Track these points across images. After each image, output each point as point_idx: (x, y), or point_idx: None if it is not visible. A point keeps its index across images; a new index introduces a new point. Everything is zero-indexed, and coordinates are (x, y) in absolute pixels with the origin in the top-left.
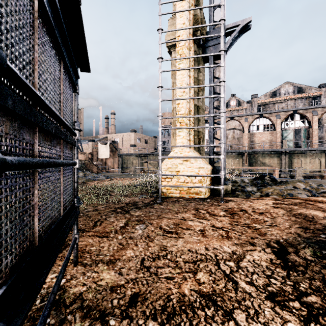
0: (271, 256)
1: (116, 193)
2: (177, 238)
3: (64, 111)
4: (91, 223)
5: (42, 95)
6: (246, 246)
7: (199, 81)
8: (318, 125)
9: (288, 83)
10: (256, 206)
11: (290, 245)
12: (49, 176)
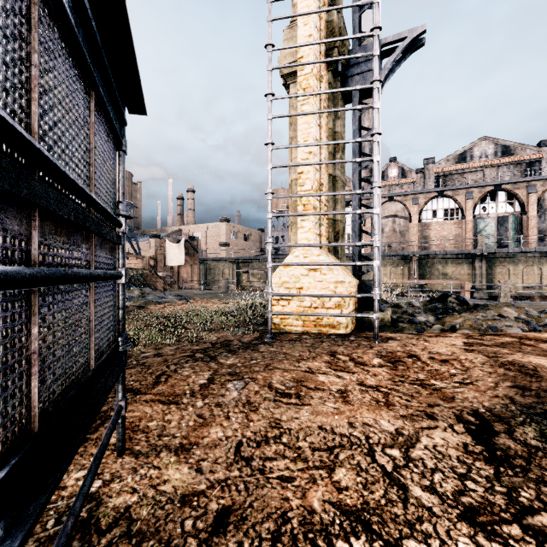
0: (465, 440)
1: (196, 325)
2: (298, 405)
3: (98, 183)
4: (151, 379)
5: (48, 149)
6: (420, 420)
7: (336, 135)
8: (537, 210)
9: (486, 138)
10: (435, 348)
11: (498, 419)
12: (64, 300)
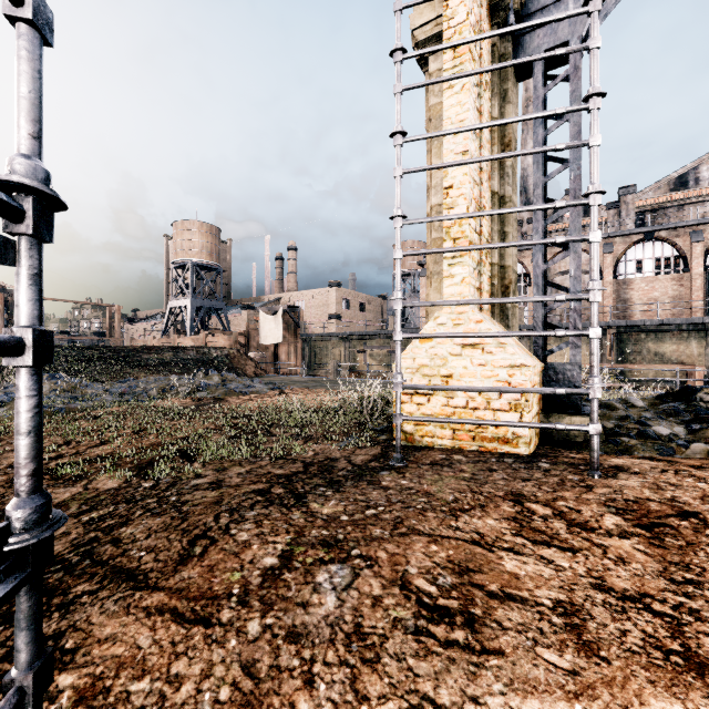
0: None
1: (286, 429)
2: (473, 651)
3: None
4: (178, 547)
5: None
6: None
7: (504, 129)
8: None
9: None
10: None
11: None
12: None
